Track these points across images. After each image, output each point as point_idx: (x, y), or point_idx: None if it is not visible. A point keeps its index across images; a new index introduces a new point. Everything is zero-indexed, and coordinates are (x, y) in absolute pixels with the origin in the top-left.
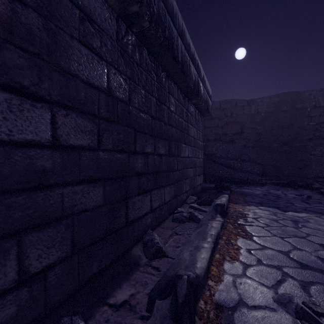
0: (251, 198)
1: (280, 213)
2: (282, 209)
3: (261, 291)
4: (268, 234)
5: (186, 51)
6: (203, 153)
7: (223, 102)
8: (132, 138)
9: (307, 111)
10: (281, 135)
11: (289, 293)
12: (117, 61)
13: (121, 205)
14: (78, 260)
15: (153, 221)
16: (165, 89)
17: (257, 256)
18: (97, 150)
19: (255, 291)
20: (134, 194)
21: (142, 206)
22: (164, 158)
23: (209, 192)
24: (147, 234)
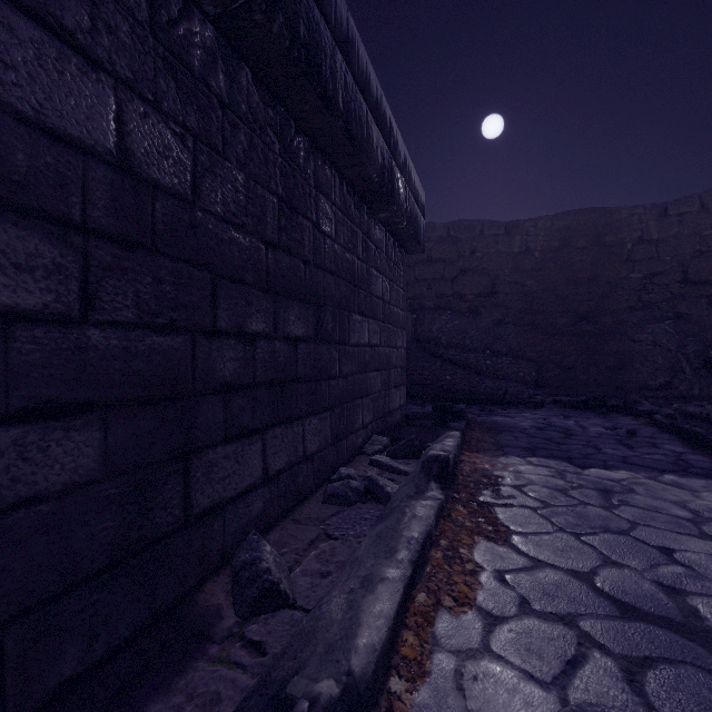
0: (512, 438)
1: (572, 472)
2: (576, 463)
3: (526, 699)
4: (546, 527)
5: (359, 91)
6: (412, 336)
7: (455, 226)
8: (206, 294)
9: (626, 250)
10: (575, 299)
11: (596, 702)
12: (154, 81)
13: (169, 473)
14: (3, 653)
15: (270, 506)
16: (306, 179)
17: (519, 591)
18: (79, 322)
19: (511, 702)
20: (213, 440)
21: (237, 470)
22: (303, 347)
23: (420, 425)
24: (243, 545)
